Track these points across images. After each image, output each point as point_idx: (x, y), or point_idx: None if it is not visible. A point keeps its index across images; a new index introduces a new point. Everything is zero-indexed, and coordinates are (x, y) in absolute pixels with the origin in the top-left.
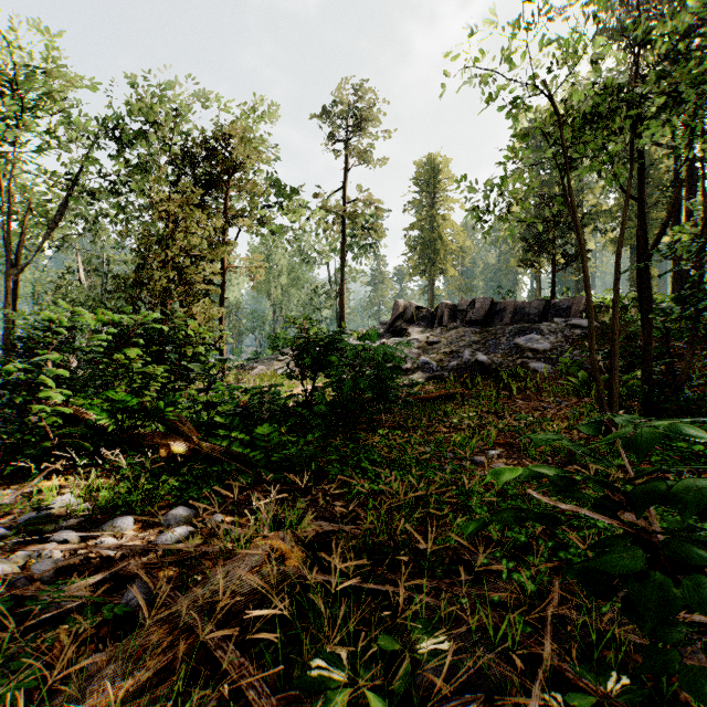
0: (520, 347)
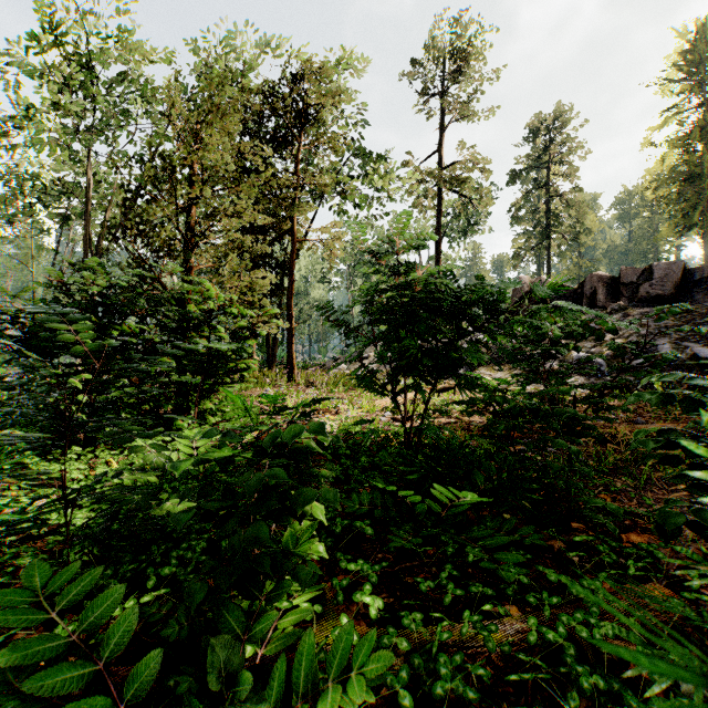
0: None
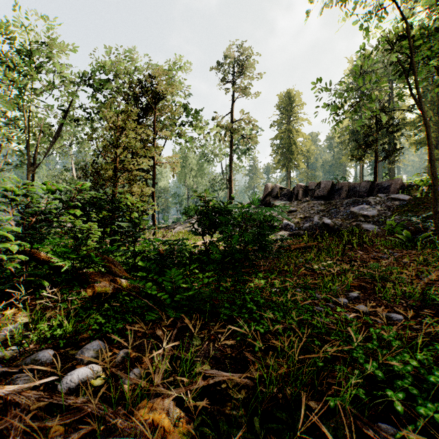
0: (355, 213)
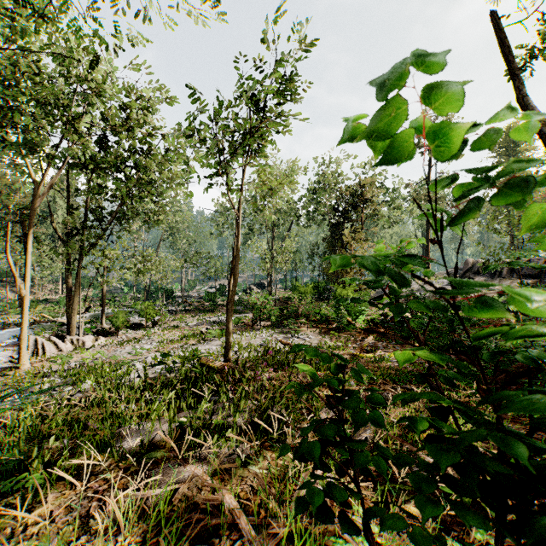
0: None
